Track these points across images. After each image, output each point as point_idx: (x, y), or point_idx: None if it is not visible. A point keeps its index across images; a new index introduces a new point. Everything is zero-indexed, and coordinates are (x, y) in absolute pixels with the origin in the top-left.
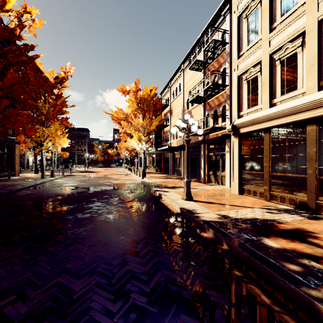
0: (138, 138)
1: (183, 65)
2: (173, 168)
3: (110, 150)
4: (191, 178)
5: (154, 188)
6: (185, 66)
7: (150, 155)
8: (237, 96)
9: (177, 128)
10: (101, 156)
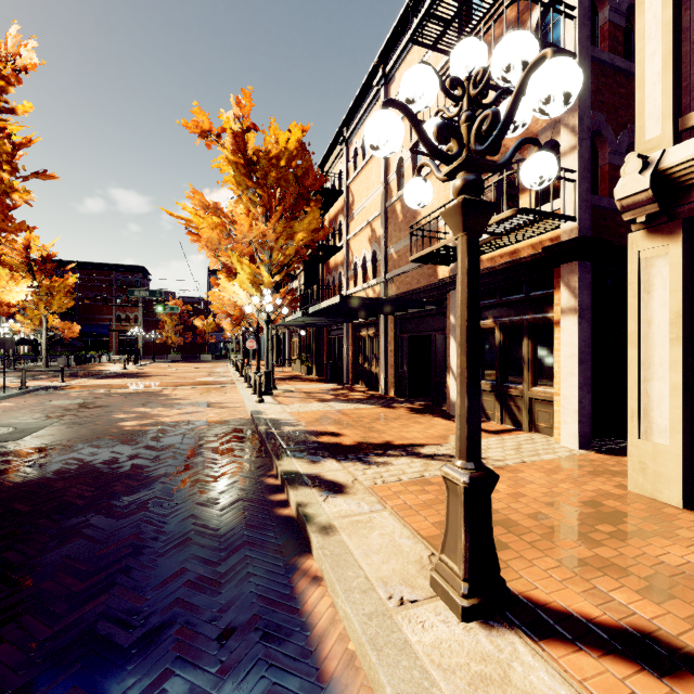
0: (250, 278)
1: (385, 64)
2: (355, 367)
3: (198, 319)
4: (410, 398)
5: (285, 460)
6: (392, 63)
7: (293, 331)
8: (674, 36)
9: (367, 252)
10: (177, 335)
